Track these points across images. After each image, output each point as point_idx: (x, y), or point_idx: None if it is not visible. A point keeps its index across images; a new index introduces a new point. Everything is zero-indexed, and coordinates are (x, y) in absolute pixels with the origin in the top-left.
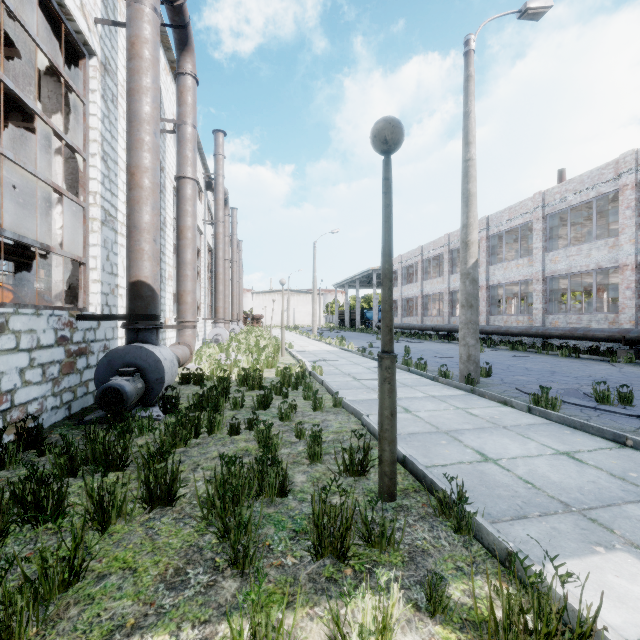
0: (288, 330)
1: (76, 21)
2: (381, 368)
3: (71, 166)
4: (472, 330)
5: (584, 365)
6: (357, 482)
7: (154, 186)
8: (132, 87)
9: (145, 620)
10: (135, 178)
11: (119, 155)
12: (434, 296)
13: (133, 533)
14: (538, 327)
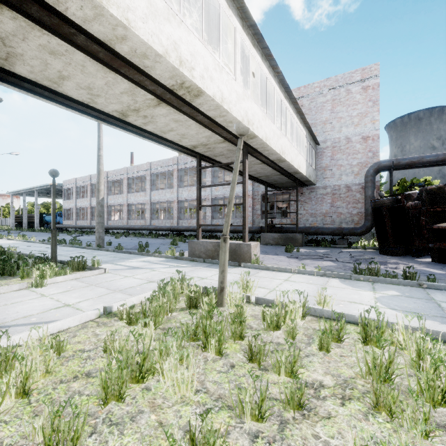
0: None
1: None
2: (52, 233)
3: None
4: (101, 226)
5: (155, 240)
6: None
7: None
8: None
9: None
10: None
11: None
12: None
13: None
14: (146, 225)
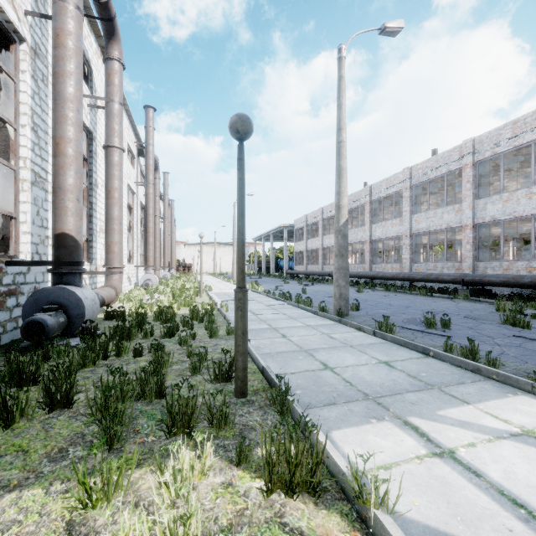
0: (214, 276)
1: (6, 12)
2: (235, 299)
3: (4, 134)
4: (343, 274)
5: (433, 301)
6: (223, 386)
7: (77, 154)
8: (57, 71)
9: (26, 481)
10: (60, 147)
11: (49, 126)
12: (333, 248)
13: (32, 428)
14: (405, 273)
